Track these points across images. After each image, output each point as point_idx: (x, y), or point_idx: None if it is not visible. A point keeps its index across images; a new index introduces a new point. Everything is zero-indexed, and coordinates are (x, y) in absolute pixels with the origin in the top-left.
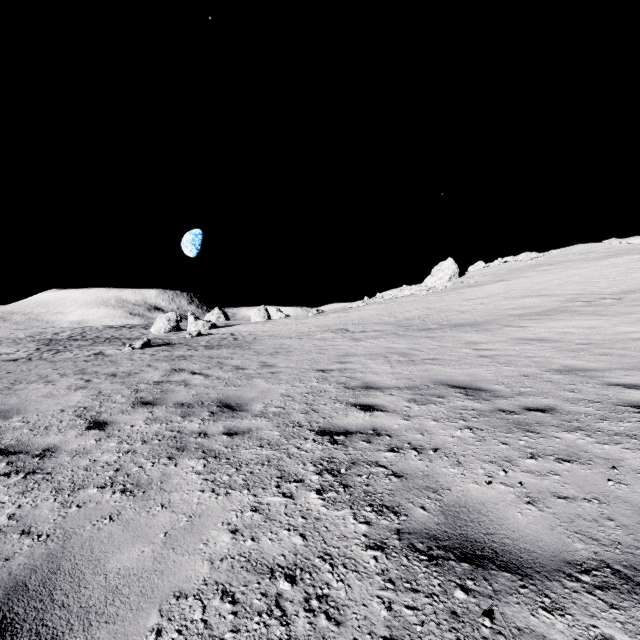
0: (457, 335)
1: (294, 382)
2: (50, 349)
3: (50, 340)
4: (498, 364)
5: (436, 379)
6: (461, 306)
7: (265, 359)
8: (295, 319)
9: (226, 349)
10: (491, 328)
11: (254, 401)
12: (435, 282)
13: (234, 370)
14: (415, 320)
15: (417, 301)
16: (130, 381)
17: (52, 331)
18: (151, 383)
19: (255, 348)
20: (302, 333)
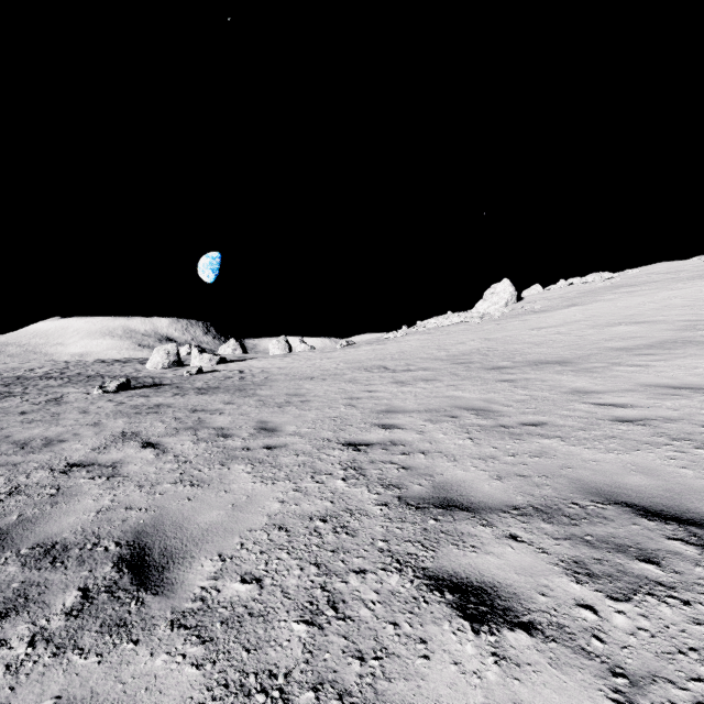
0: (548, 378)
1: (302, 477)
2: (2, 392)
3: (17, 378)
4: (674, 441)
5: (583, 481)
6: (531, 336)
7: (268, 415)
8: (320, 352)
9: (222, 395)
10: (593, 367)
11: (204, 545)
12: (488, 308)
13: (212, 438)
14: (474, 355)
15: (470, 330)
16: (31, 461)
17: (28, 366)
18: (58, 468)
19: (261, 394)
20: (327, 371)
